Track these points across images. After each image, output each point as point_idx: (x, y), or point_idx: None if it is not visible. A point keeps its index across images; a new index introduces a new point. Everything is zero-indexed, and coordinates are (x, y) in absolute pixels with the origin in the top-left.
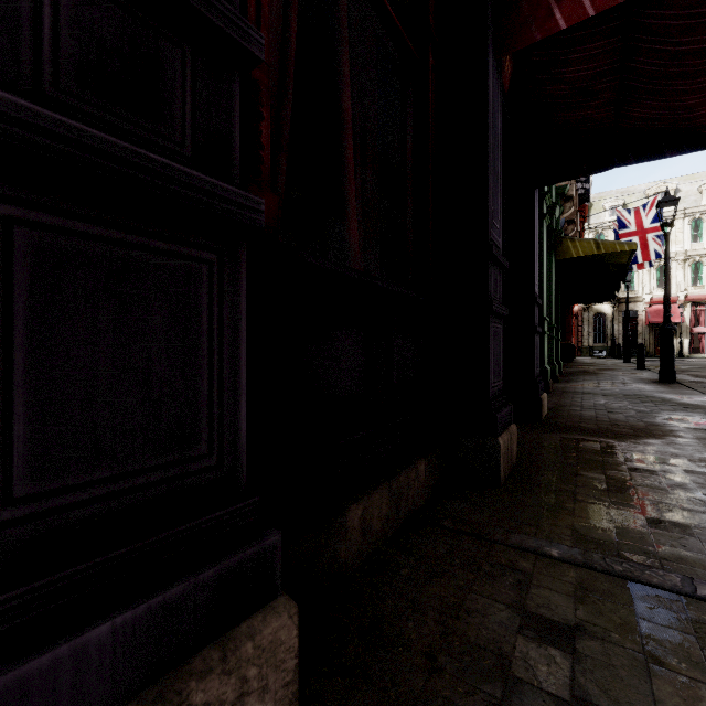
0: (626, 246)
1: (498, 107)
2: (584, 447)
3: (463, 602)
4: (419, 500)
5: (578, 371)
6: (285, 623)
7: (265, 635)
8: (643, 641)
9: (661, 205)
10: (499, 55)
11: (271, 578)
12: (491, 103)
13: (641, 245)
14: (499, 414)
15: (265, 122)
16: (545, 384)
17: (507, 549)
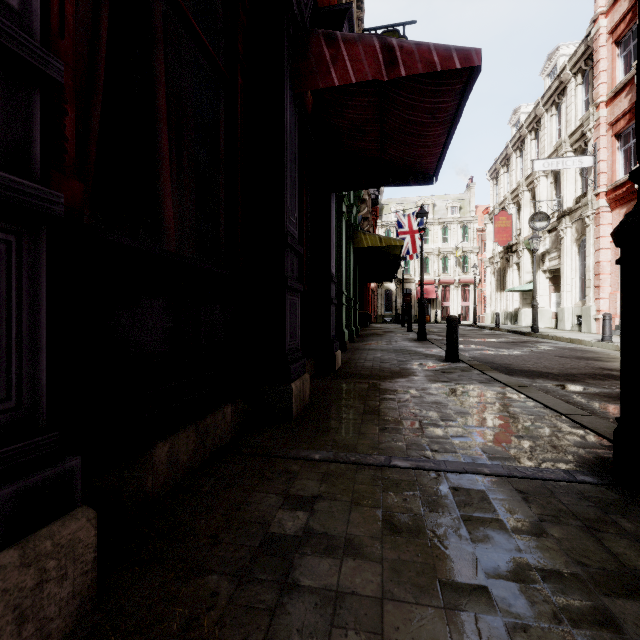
0: (397, 242)
1: (295, 129)
2: (358, 387)
3: (246, 499)
4: (226, 437)
5: (370, 333)
6: (84, 526)
7: (64, 536)
8: (353, 495)
9: (419, 216)
10: (295, 90)
11: (71, 493)
12: (288, 126)
13: (412, 241)
14: (293, 365)
15: (69, 118)
16: (343, 344)
17: (287, 460)
